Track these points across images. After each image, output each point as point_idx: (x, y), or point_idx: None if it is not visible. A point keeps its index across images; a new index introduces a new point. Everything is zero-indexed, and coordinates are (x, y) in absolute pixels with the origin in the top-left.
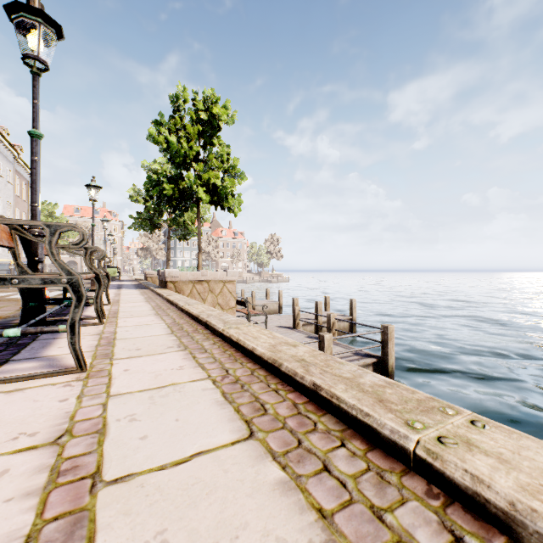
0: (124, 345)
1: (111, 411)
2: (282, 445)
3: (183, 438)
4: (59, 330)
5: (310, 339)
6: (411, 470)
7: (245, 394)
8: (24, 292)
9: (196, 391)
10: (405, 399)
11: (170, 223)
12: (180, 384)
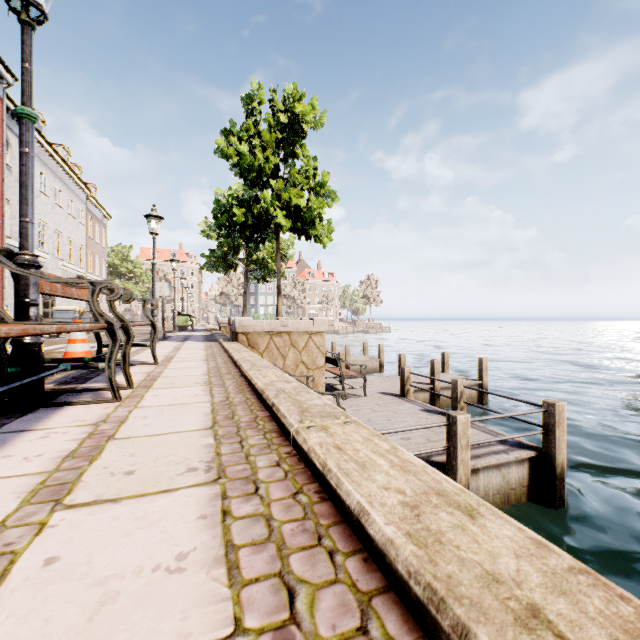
0: (112, 458)
1: None
2: None
3: None
4: None
5: (426, 414)
6: None
7: None
8: None
9: None
10: None
11: (247, 262)
12: None
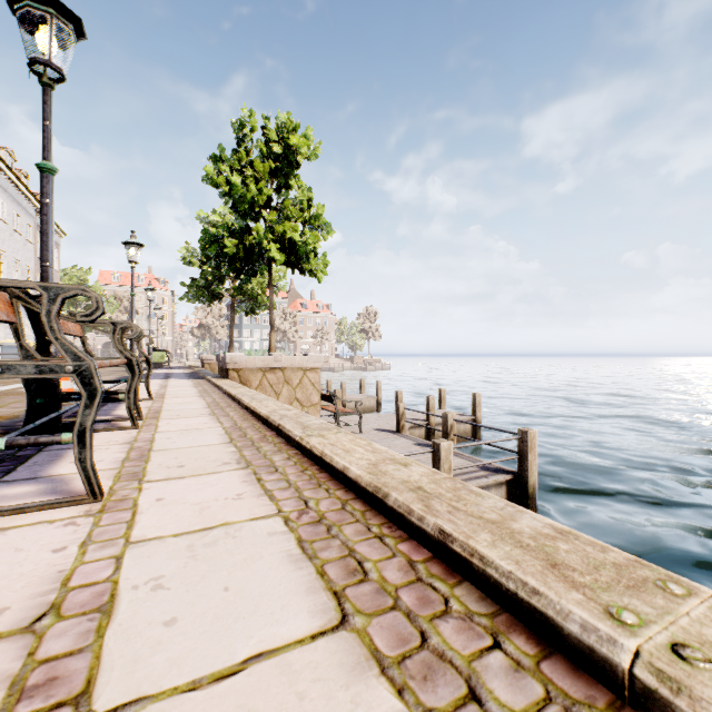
0: (162, 460)
1: (127, 570)
2: (396, 643)
3: (234, 624)
4: (62, 441)
5: (419, 448)
6: (626, 703)
7: (333, 544)
8: (29, 384)
9: (259, 537)
10: (593, 562)
11: (234, 292)
12: (235, 524)
